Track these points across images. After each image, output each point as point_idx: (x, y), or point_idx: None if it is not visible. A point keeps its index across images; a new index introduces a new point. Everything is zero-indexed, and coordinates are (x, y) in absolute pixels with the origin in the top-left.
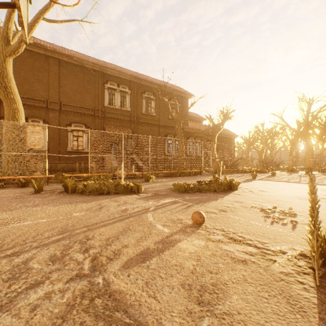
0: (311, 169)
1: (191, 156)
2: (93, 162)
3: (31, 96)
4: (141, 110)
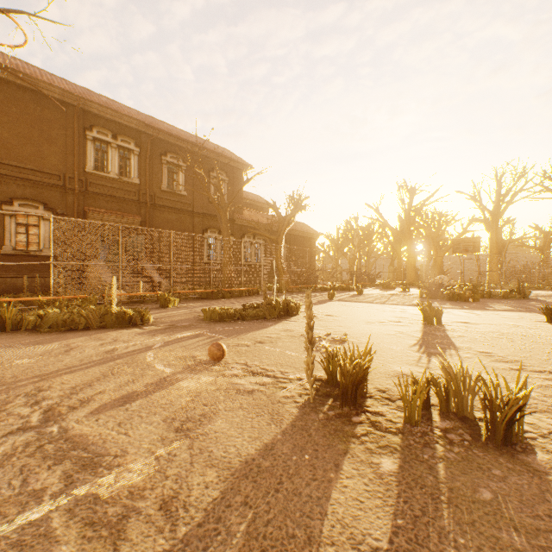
0: (413, 285)
1: (249, 265)
2: (61, 276)
3: None
4: (159, 184)
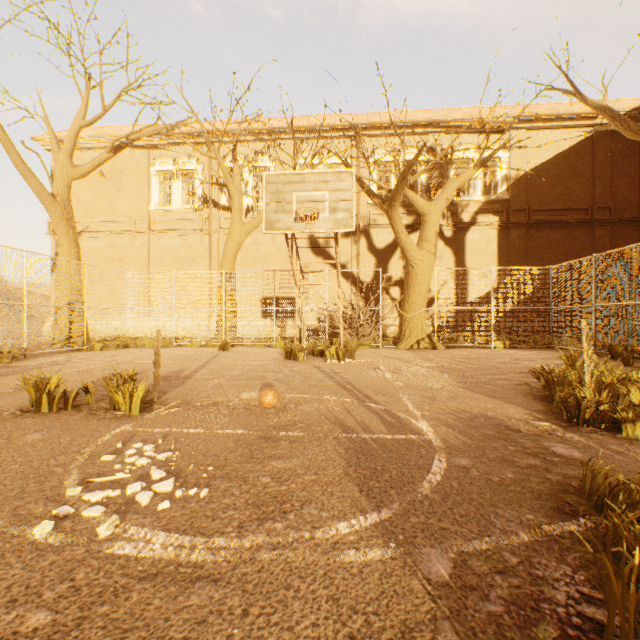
0: None
1: None
2: None
3: None
4: None
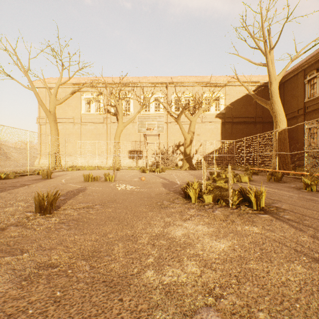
0: None
1: None
2: None
3: None
4: None
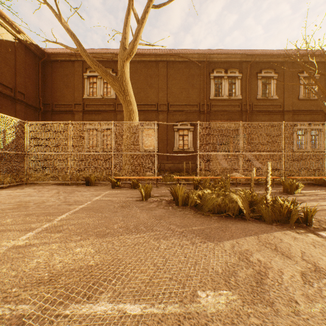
0: None
1: None
2: (202, 162)
3: (145, 102)
4: (255, 95)
